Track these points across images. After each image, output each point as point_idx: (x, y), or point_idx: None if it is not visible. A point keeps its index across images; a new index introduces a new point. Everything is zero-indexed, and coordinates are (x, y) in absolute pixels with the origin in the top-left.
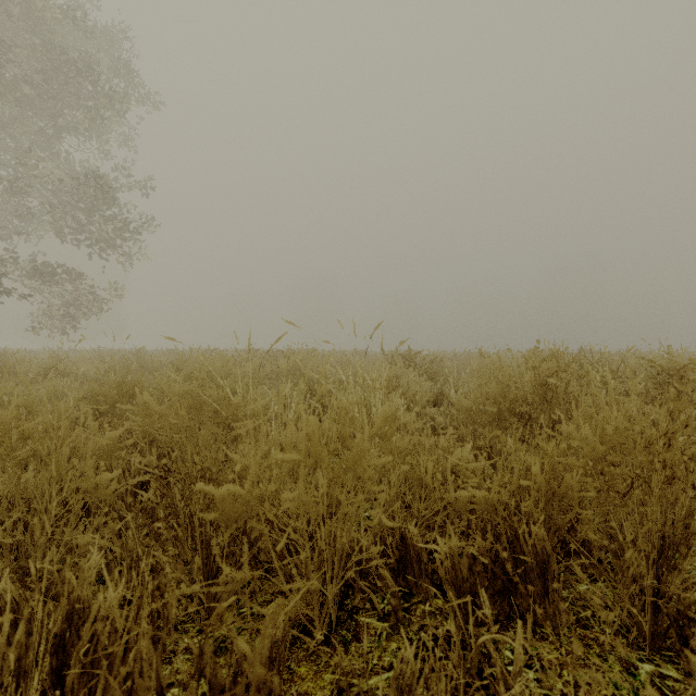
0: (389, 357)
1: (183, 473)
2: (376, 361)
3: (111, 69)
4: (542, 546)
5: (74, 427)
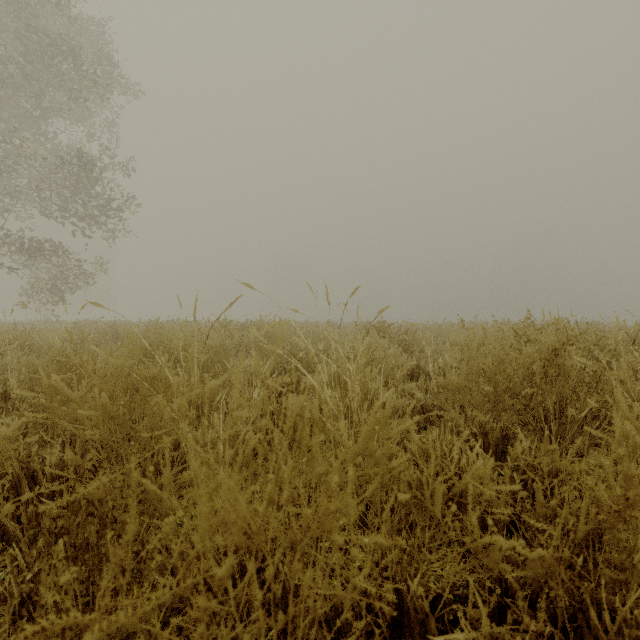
0: (361, 328)
1: (48, 517)
2: (349, 332)
3: (94, 53)
4: (633, 638)
5: (7, 409)
